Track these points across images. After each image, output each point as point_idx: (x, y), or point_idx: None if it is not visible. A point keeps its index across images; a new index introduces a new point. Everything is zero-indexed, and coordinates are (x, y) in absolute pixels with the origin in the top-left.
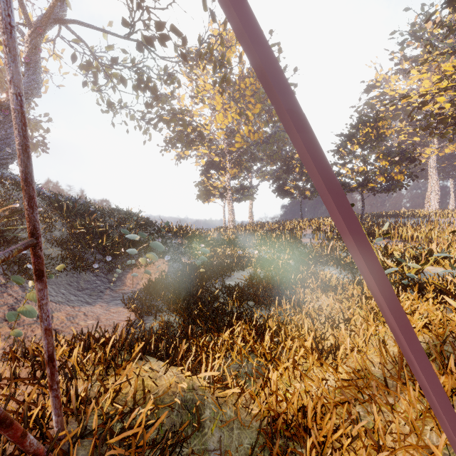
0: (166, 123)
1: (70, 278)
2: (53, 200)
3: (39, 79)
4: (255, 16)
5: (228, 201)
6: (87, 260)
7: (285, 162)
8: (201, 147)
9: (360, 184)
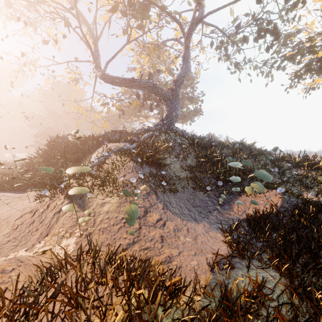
0: (289, 58)
1: (189, 195)
2: (189, 139)
3: (189, 66)
4: None
5: None
6: (204, 182)
7: None
8: None
9: None
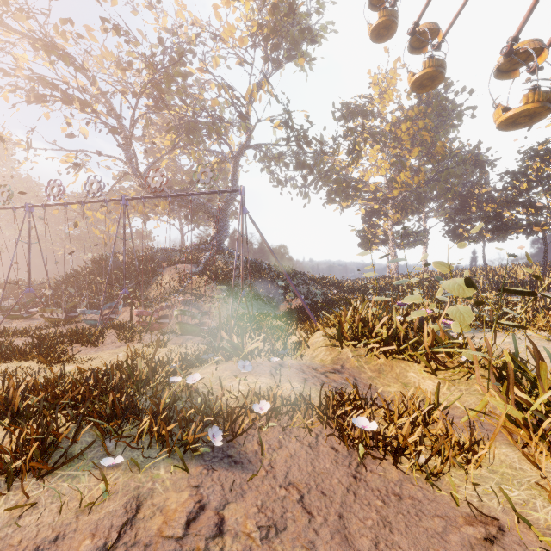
0: (323, 185)
1: (254, 304)
2: (245, 263)
3: (238, 187)
4: (274, 256)
5: (390, 249)
6: (261, 296)
7: (460, 201)
8: (357, 199)
9: (528, 228)
